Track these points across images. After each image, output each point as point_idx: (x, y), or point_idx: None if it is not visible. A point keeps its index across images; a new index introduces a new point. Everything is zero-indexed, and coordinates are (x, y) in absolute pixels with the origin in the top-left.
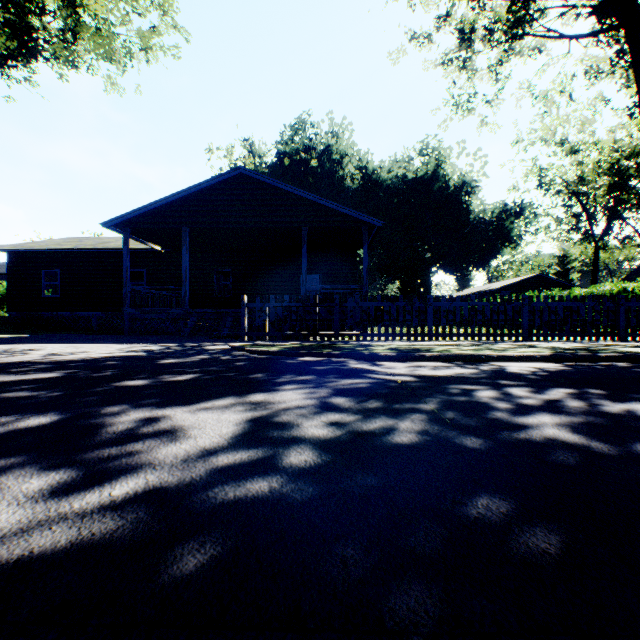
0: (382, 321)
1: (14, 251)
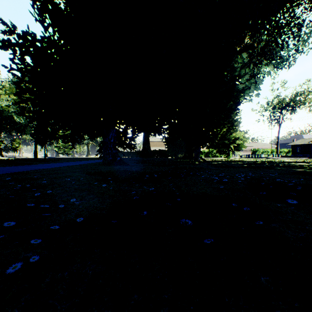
0: None
1: (292, 145)
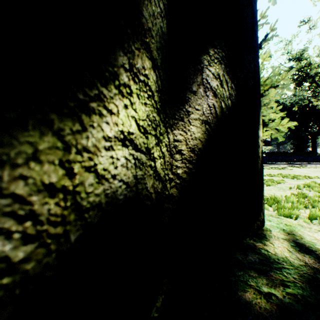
0: (283, 160)
1: None
